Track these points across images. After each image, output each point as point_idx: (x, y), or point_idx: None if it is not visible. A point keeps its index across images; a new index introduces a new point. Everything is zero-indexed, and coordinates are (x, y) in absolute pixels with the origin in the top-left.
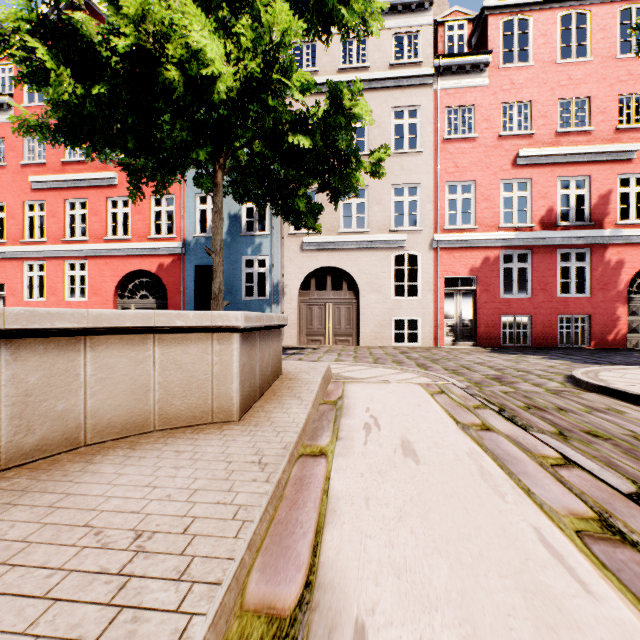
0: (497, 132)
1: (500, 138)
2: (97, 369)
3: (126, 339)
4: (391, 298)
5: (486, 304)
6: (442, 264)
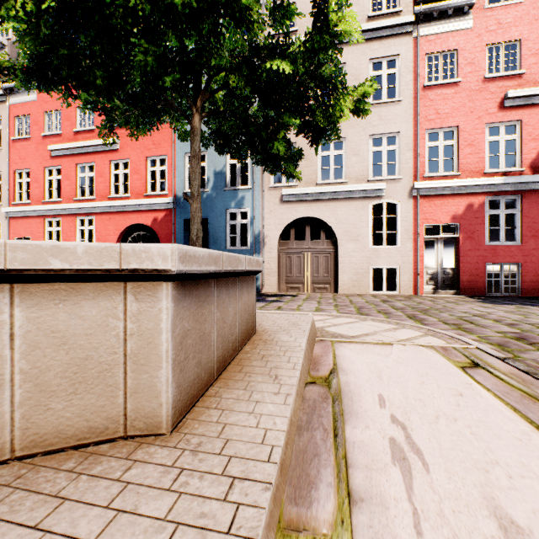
0: (482, 75)
1: (485, 81)
2: None
3: None
4: (369, 247)
5: (470, 252)
6: (422, 212)
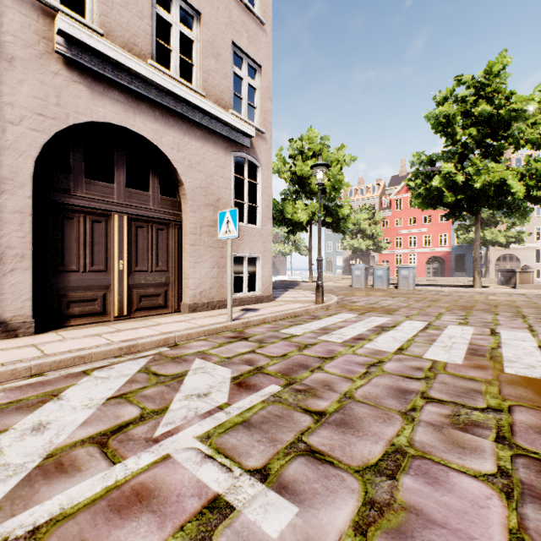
0: None
1: None
2: None
3: None
4: (534, 263)
5: None
6: None
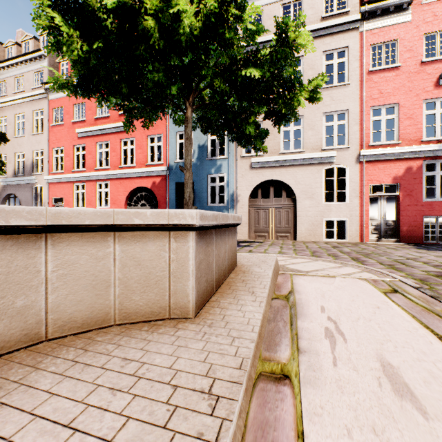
0: (420, 59)
1: (422, 64)
2: (58, 265)
3: (87, 236)
4: (322, 203)
5: (409, 207)
6: (367, 174)
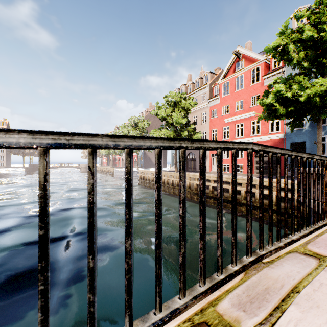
0: None
1: None
2: None
3: None
4: None
5: None
6: None
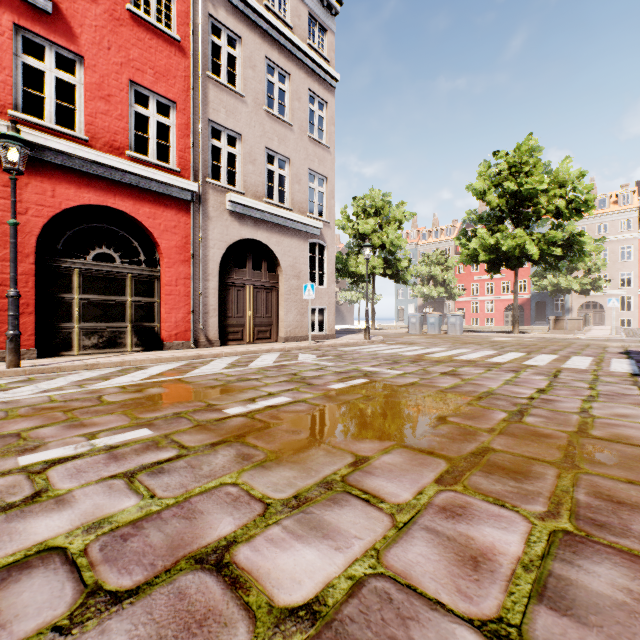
0: None
1: None
2: None
3: None
4: (618, 311)
5: None
6: None
